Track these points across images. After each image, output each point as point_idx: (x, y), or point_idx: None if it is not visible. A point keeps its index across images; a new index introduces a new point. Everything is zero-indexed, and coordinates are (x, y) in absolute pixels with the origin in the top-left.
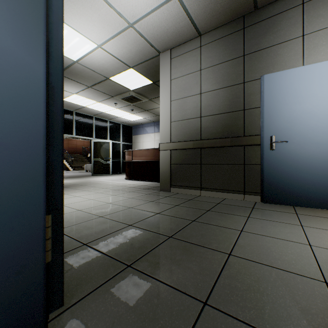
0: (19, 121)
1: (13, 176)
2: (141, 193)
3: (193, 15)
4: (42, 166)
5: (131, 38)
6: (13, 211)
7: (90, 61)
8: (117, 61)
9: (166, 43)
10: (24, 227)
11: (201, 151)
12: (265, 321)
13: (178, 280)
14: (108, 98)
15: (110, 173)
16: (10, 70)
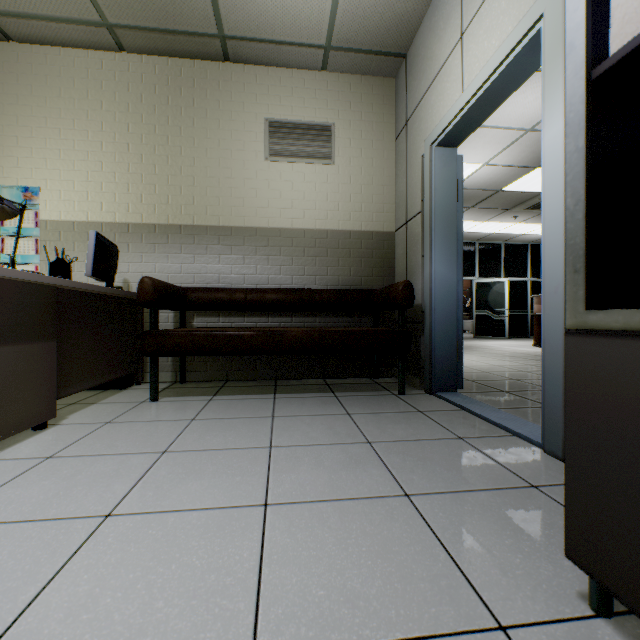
0: (448, 301)
1: (447, 322)
2: None
3: None
4: (455, 319)
5: (531, 141)
6: (447, 336)
7: (472, 181)
8: (512, 169)
9: None
10: (450, 343)
11: None
12: None
13: (539, 400)
14: (501, 213)
15: (505, 335)
16: (446, 282)
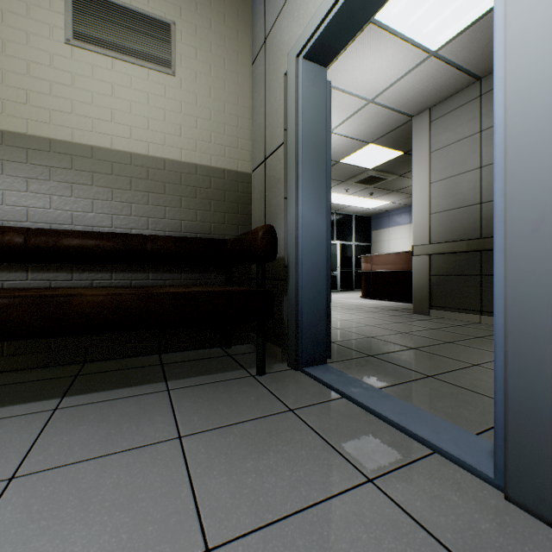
0: (317, 253)
1: (315, 279)
2: (383, 314)
3: (462, 63)
4: (325, 275)
5: (370, 113)
6: (315, 296)
7: None
8: (351, 141)
9: (421, 104)
10: (319, 305)
11: (481, 255)
12: (475, 388)
13: (411, 366)
14: (337, 184)
15: (337, 289)
16: (315, 230)
